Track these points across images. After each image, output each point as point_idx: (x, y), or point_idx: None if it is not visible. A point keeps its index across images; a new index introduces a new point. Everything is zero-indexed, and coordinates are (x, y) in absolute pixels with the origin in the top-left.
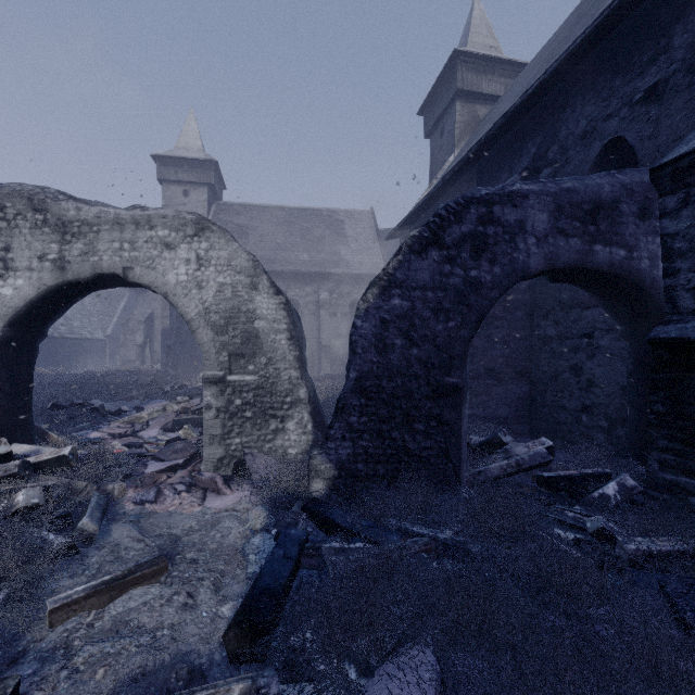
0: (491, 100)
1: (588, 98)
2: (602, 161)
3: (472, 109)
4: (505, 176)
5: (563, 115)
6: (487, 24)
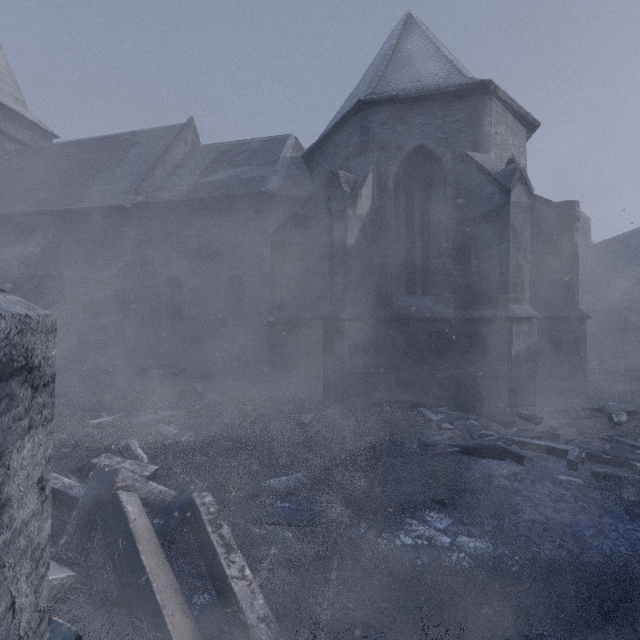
0: (18, 142)
1: (82, 228)
2: (87, 255)
3: (1, 141)
4: (40, 236)
5: (71, 228)
6: (13, 77)
